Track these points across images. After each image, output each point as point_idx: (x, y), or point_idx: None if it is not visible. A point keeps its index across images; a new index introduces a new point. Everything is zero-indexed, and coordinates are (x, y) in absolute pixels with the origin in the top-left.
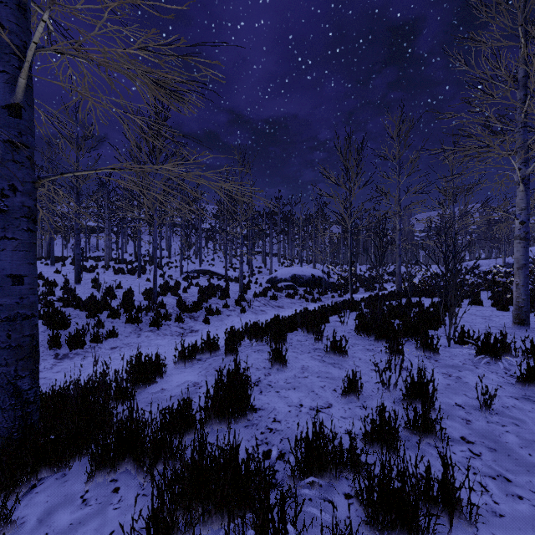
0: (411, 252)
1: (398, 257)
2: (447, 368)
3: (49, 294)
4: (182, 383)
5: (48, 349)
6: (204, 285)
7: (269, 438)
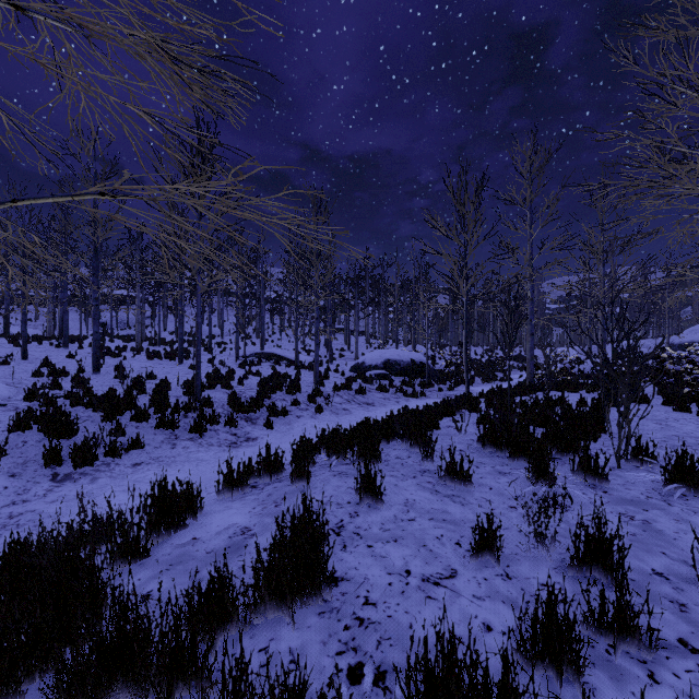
0: (542, 329)
1: (529, 336)
2: (624, 504)
3: (54, 387)
4: (225, 528)
5: (44, 467)
6: (267, 374)
7: (358, 638)
